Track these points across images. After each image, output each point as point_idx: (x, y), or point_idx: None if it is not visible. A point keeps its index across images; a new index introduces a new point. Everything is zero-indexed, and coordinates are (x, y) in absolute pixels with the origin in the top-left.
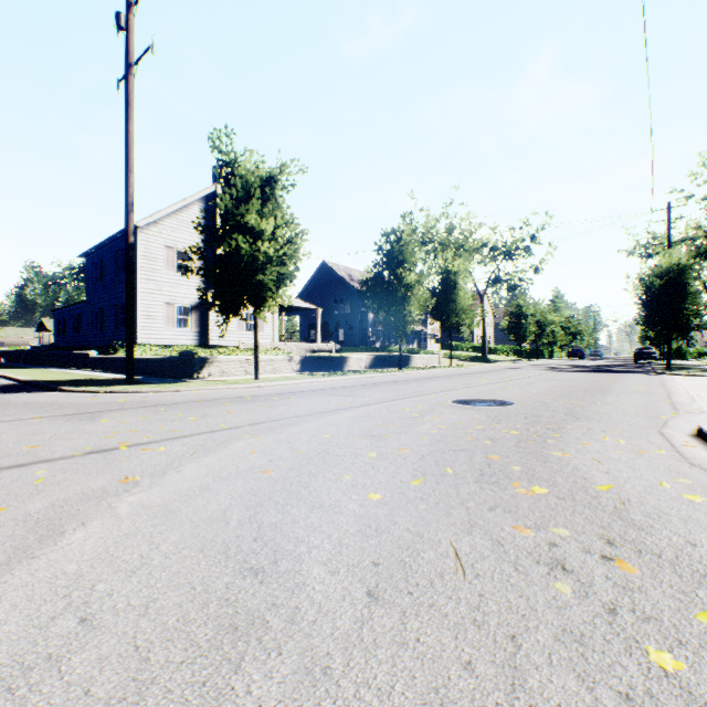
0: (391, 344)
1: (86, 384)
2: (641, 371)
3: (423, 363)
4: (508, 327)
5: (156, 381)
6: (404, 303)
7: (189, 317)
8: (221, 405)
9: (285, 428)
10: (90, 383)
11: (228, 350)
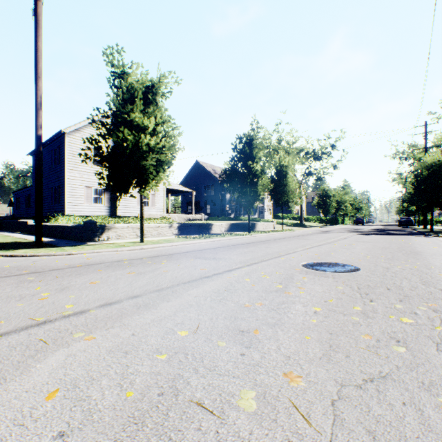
0: (241, 215)
1: (0, 248)
2: (414, 234)
3: (263, 228)
4: (318, 204)
5: (62, 244)
6: (252, 186)
7: (102, 196)
8: (93, 273)
9: (137, 313)
10: (5, 247)
11: (130, 219)
